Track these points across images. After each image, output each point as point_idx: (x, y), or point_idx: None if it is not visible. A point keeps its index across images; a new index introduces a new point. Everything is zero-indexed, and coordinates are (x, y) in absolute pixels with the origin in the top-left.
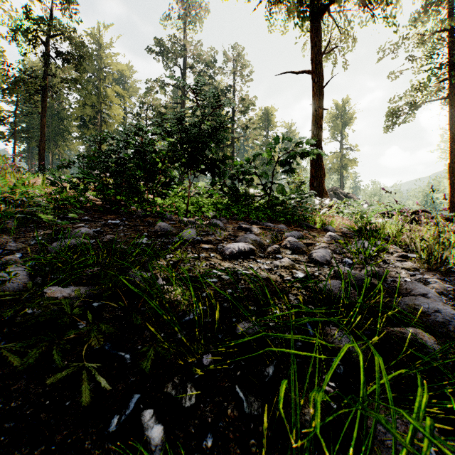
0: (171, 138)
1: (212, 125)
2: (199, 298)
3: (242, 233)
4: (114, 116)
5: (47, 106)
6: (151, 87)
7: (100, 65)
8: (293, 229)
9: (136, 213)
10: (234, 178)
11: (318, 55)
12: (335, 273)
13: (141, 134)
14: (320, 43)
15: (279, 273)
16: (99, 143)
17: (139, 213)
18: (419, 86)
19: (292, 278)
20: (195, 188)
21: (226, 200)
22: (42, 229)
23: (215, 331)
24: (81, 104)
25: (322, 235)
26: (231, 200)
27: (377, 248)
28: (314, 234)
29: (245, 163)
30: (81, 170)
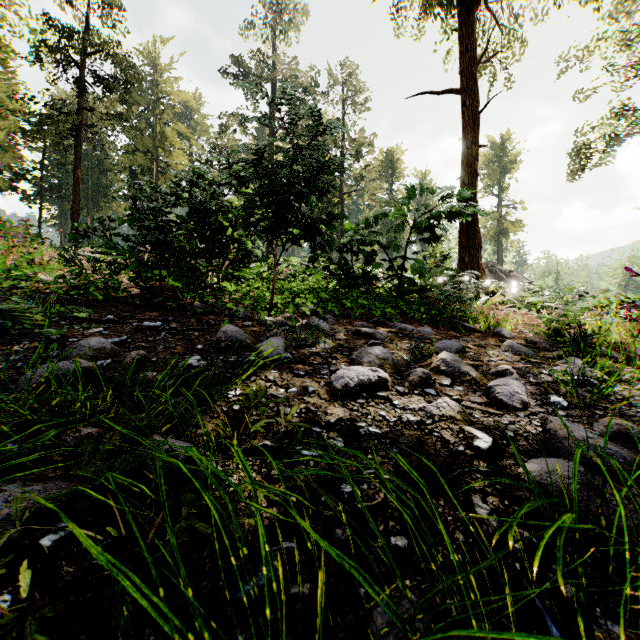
0: (246, 188)
1: (311, 165)
2: (282, 507)
3: (360, 342)
4: (175, 165)
5: (85, 153)
6: (226, 124)
7: (156, 94)
8: (444, 333)
9: (192, 308)
10: (346, 250)
11: (471, 65)
12: (548, 435)
13: (201, 183)
14: (474, 47)
15: (439, 432)
16: (135, 198)
17: (197, 308)
18: (622, 110)
19: (468, 448)
20: (286, 266)
21: (333, 283)
22: (30, 338)
23: (317, 635)
24: (130, 149)
25: (494, 345)
26: (341, 284)
27: (614, 378)
28: (480, 342)
29: (363, 227)
30: (104, 240)
